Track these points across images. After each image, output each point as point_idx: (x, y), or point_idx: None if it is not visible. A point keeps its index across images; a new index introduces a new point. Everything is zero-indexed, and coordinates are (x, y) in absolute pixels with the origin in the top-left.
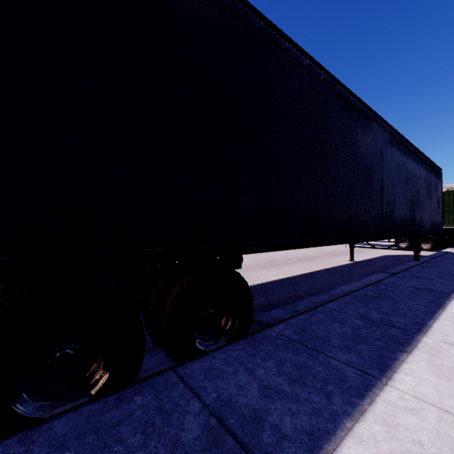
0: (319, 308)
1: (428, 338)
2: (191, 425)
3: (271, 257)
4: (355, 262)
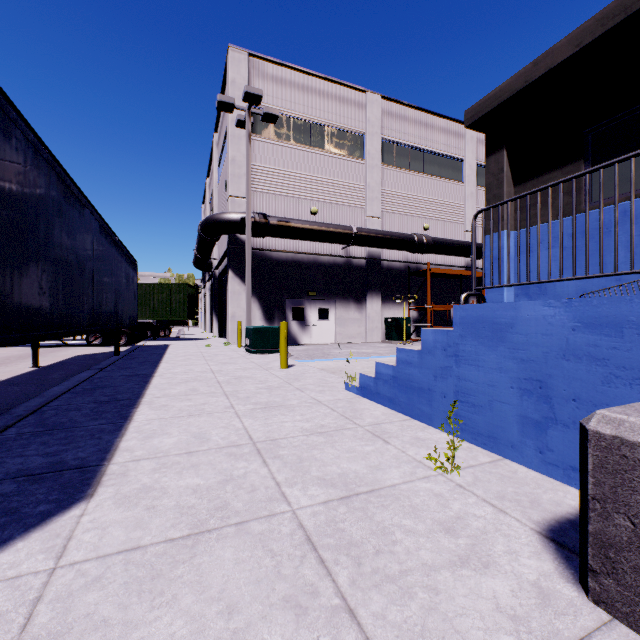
0: (44, 408)
1: (146, 398)
2: (3, 488)
3: None
4: (42, 368)
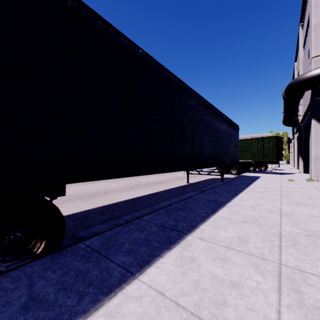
0: (136, 220)
1: (191, 236)
2: None
3: (137, 182)
4: (189, 184)
